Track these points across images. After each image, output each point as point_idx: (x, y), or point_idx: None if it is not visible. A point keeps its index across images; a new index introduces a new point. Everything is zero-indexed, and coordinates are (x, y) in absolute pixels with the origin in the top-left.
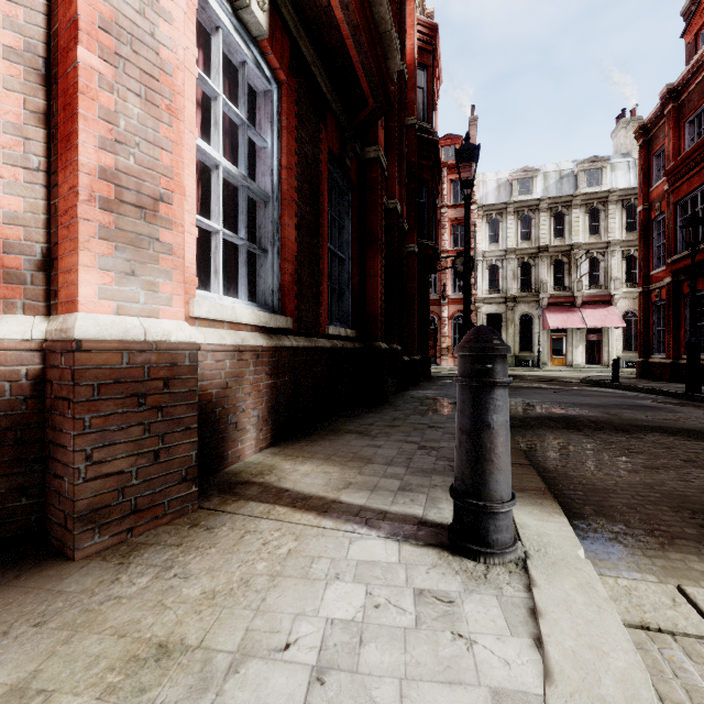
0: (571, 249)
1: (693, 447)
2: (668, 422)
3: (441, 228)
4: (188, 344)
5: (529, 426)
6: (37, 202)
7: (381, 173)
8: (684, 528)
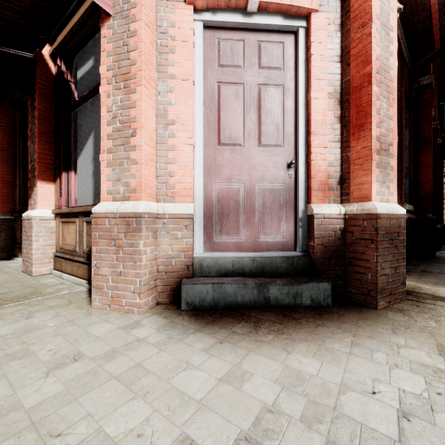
0: None
1: None
2: None
3: None
4: (403, 215)
5: None
6: (337, 155)
7: (431, 93)
8: None
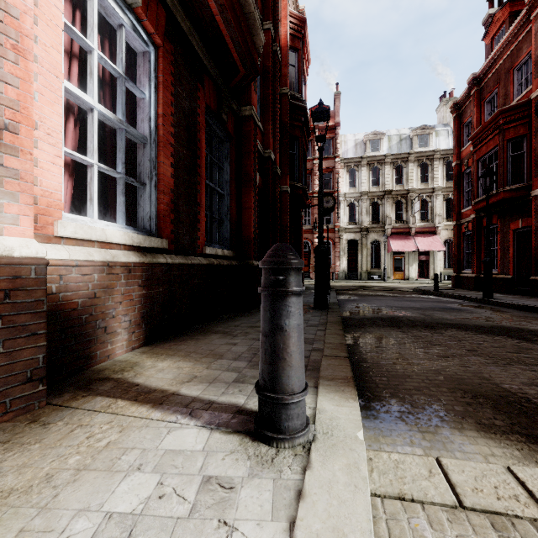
0: (407, 192)
1: (477, 339)
2: (464, 321)
3: (313, 175)
4: (34, 259)
5: (363, 325)
6: None
7: (254, 127)
8: (455, 406)
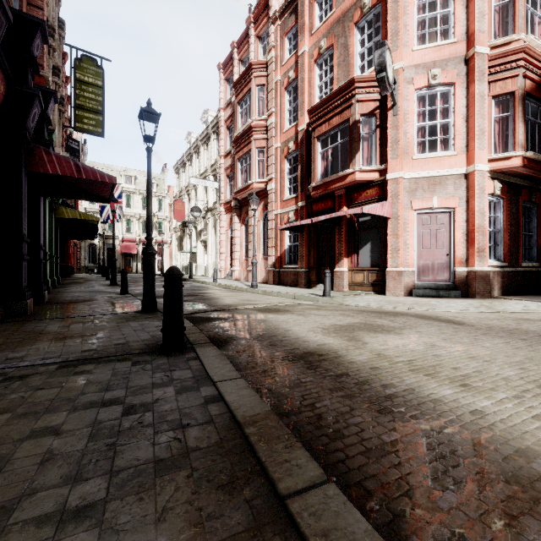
0: None
1: None
2: None
3: None
4: (488, 271)
5: None
6: (465, 252)
7: None
8: None
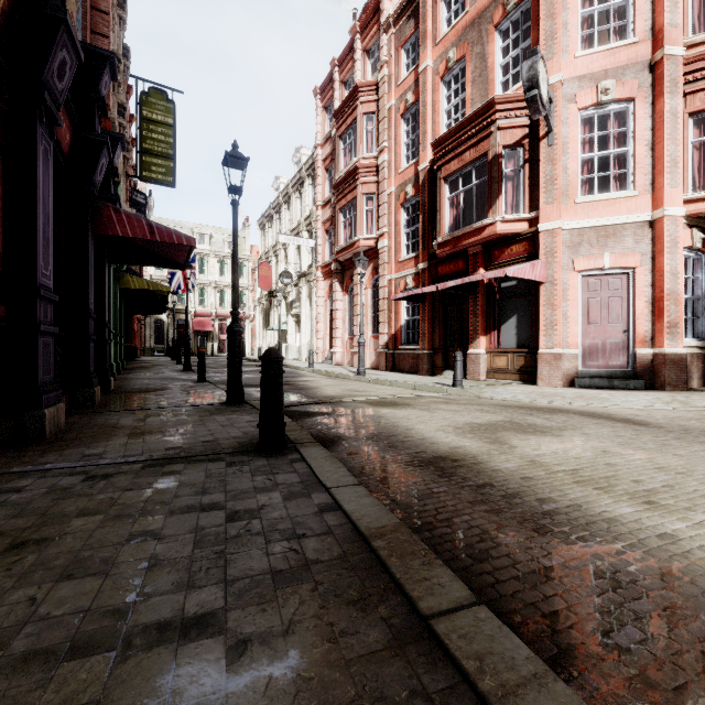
0: None
1: None
2: None
3: None
4: (684, 354)
5: None
6: (650, 327)
7: None
8: None
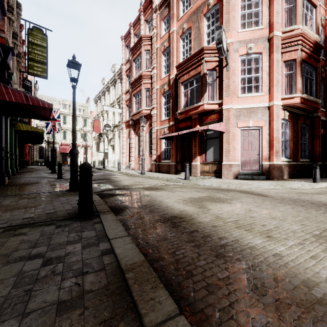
0: None
1: None
2: None
3: None
4: (281, 164)
5: None
6: (268, 153)
7: (318, 118)
8: None
